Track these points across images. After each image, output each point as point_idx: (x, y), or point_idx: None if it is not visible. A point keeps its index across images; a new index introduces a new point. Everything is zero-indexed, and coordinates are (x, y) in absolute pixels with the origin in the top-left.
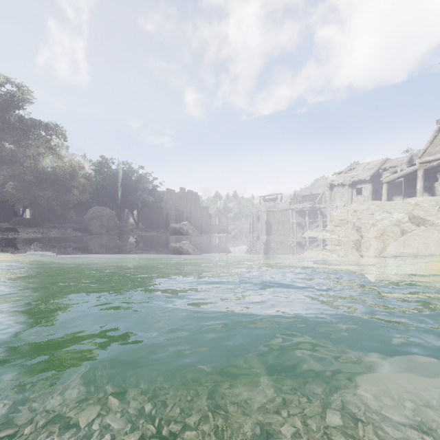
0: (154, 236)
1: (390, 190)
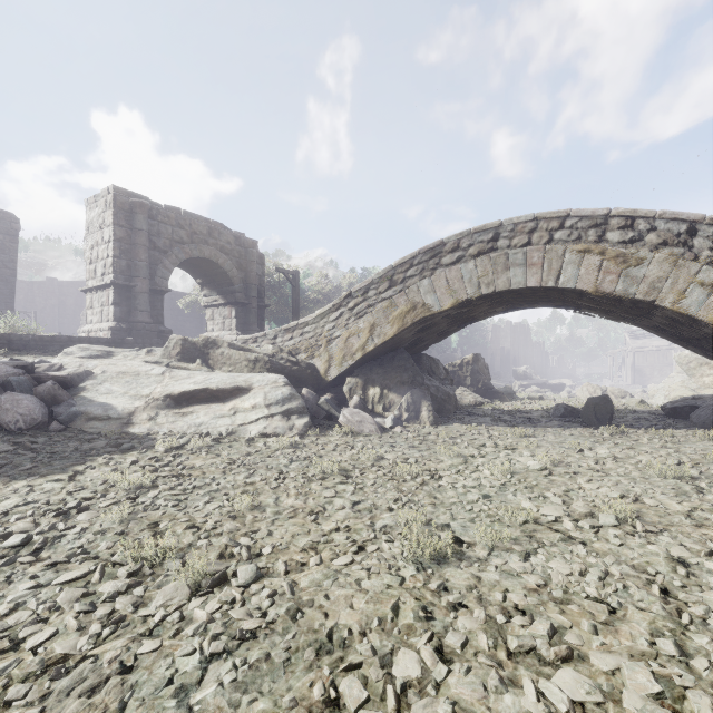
0: None
1: None
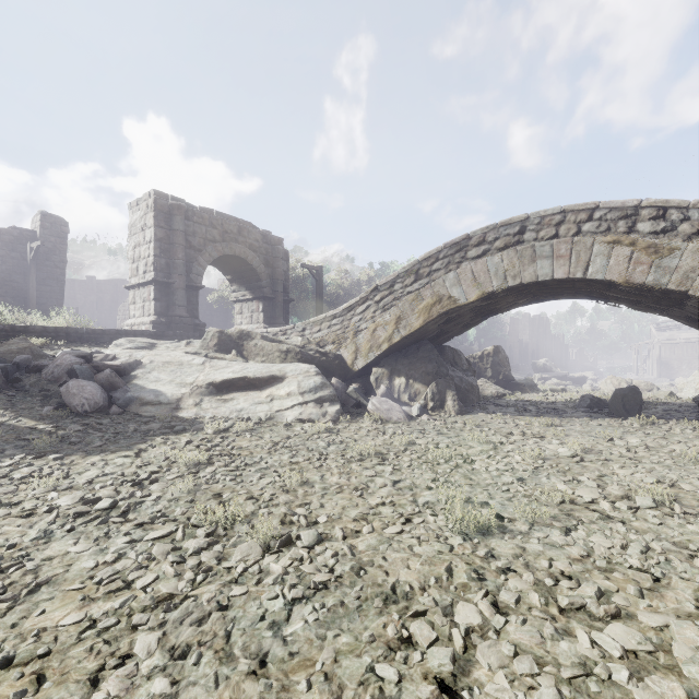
0: None
1: None
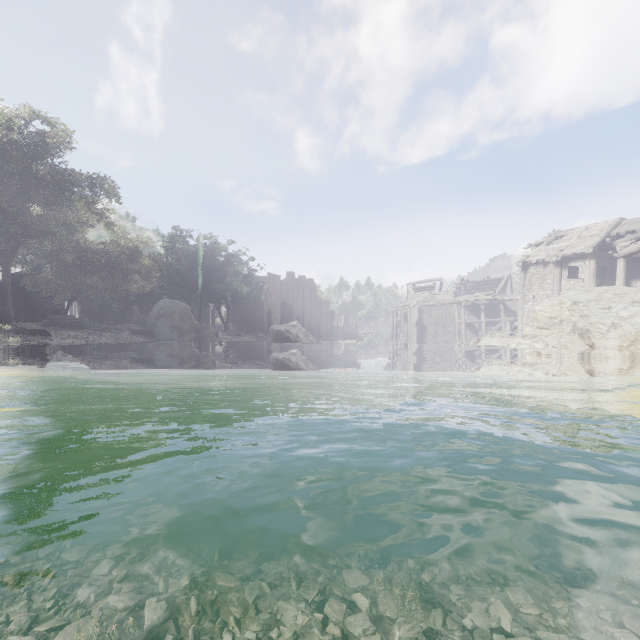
0: (249, 343)
1: (627, 270)
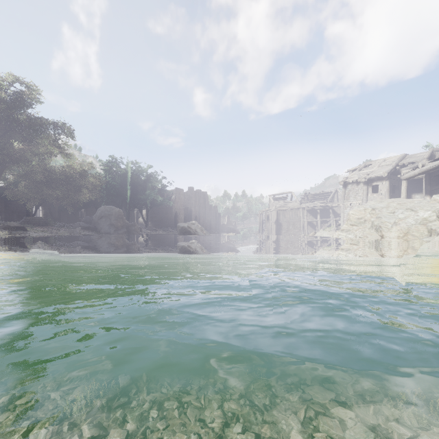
0: (162, 235)
1: (409, 188)
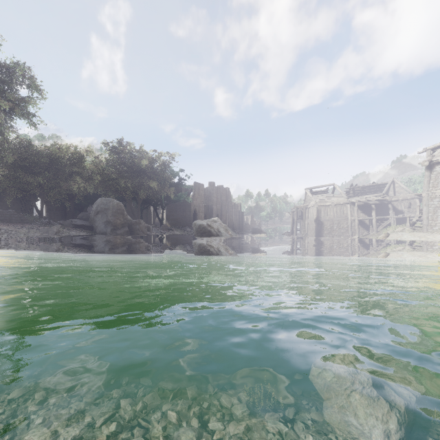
0: (178, 236)
1: None
